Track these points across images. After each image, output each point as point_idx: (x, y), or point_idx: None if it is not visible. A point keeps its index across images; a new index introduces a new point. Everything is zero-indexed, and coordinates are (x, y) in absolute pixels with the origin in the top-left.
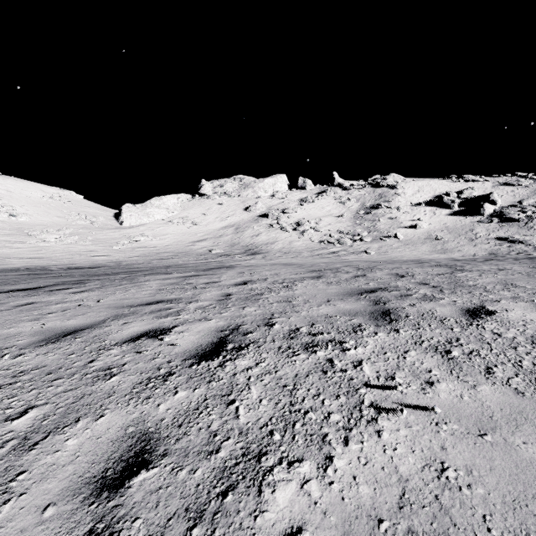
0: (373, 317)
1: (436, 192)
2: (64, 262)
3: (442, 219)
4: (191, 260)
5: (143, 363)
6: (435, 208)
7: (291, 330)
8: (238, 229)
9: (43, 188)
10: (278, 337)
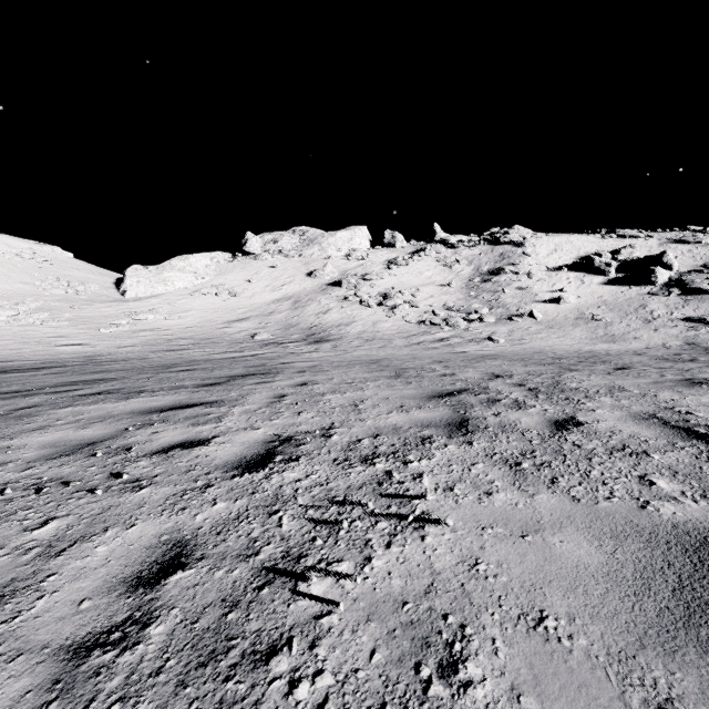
0: None
1: (581, 251)
2: None
3: (595, 289)
4: (216, 353)
5: None
6: (583, 275)
7: None
8: (297, 302)
9: (8, 241)
10: None
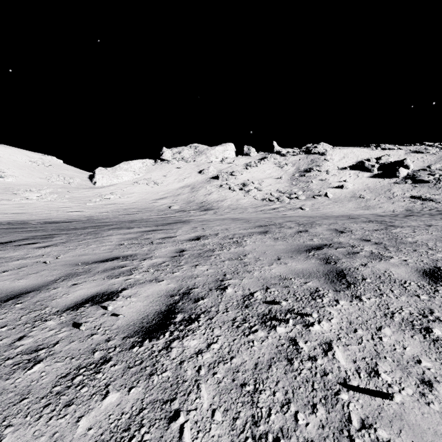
0: (329, 280)
1: (359, 158)
2: (43, 217)
3: (364, 180)
4: (153, 215)
5: (78, 342)
6: (358, 172)
7: (245, 295)
8: (193, 188)
9: (28, 154)
10: (231, 306)
